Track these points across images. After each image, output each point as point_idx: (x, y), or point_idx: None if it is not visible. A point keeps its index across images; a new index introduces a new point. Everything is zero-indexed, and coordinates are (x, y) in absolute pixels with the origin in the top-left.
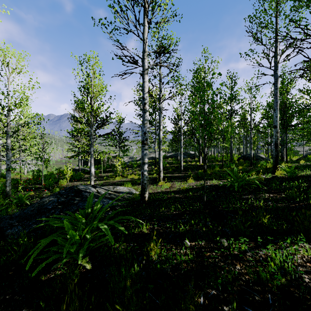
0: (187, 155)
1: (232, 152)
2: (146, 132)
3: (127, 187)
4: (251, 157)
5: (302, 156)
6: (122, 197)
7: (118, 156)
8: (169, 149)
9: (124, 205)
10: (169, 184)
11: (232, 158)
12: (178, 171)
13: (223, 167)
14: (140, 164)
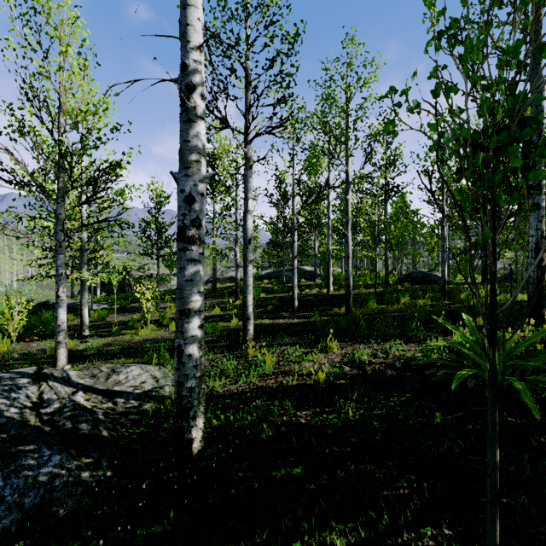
0: (299, 274)
1: (387, 269)
2: (197, 198)
3: (151, 370)
4: (445, 279)
5: (502, 276)
6: (120, 421)
7: (156, 277)
8: (264, 262)
9: (104, 484)
10: (273, 360)
11: (387, 279)
12: (287, 310)
13: (389, 303)
14: (205, 293)
